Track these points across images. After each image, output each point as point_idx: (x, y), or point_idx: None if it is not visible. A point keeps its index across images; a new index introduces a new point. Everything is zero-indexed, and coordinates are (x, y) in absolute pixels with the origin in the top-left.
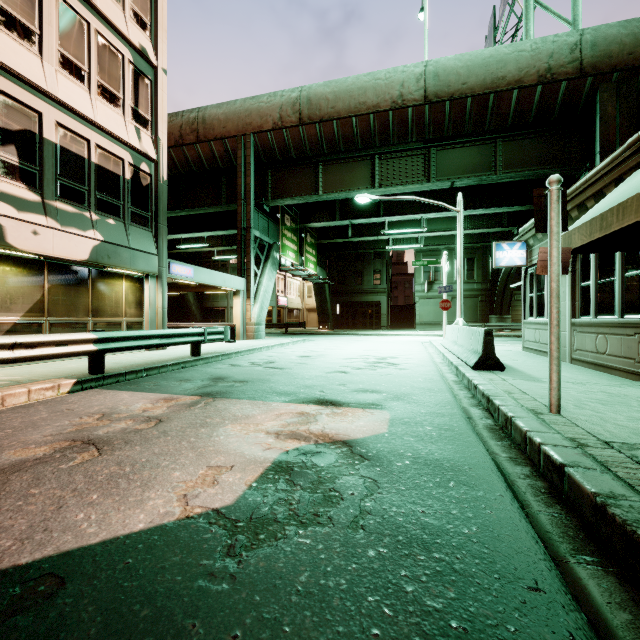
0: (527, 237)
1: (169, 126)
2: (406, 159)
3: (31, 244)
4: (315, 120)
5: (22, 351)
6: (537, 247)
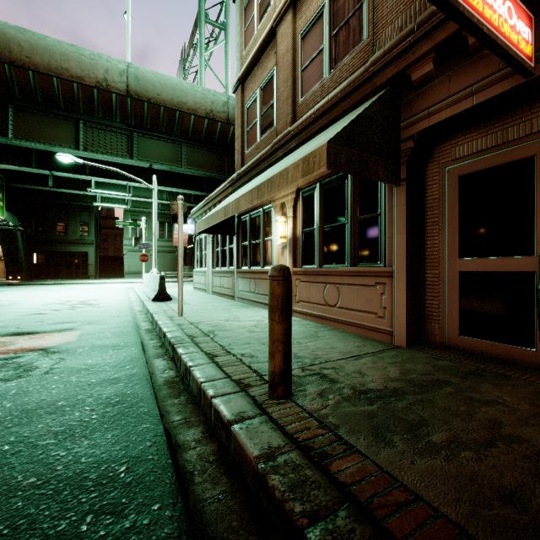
0: (195, 217)
1: None
2: (111, 134)
3: None
4: (3, 60)
5: None
6: None
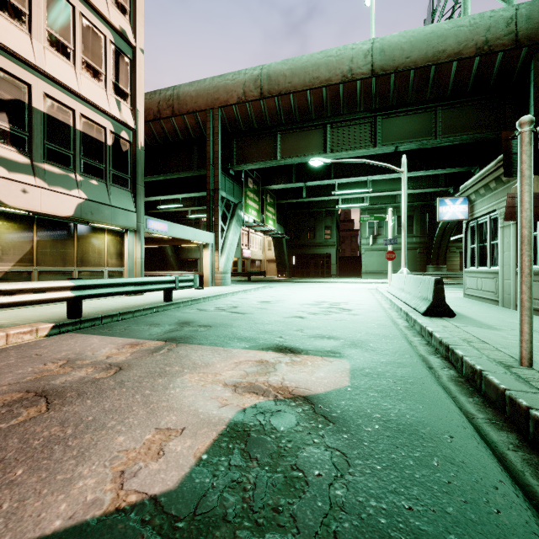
0: (469, 193)
1: (149, 103)
2: (354, 127)
3: (21, 201)
4: (274, 94)
5: (0, 298)
6: (479, 202)
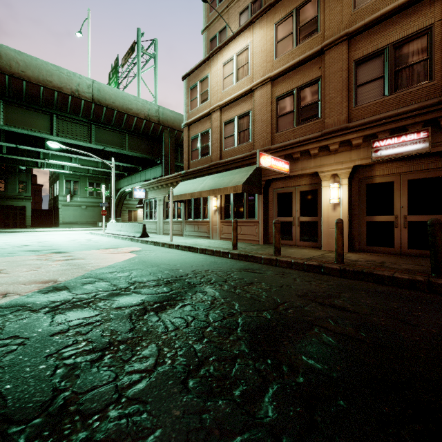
0: (146, 188)
1: None
2: (76, 125)
3: None
4: (6, 72)
5: None
6: (150, 193)
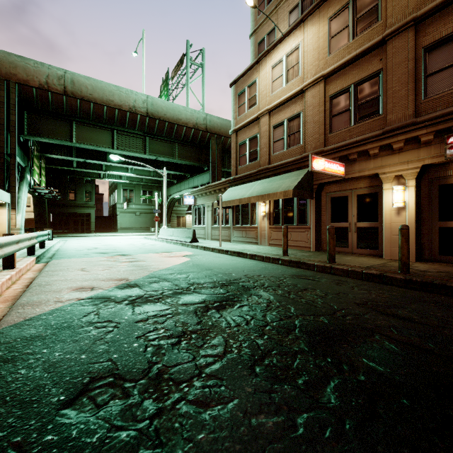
0: (195, 194)
1: None
2: (133, 138)
3: None
4: (77, 97)
5: (29, 241)
6: (199, 199)
